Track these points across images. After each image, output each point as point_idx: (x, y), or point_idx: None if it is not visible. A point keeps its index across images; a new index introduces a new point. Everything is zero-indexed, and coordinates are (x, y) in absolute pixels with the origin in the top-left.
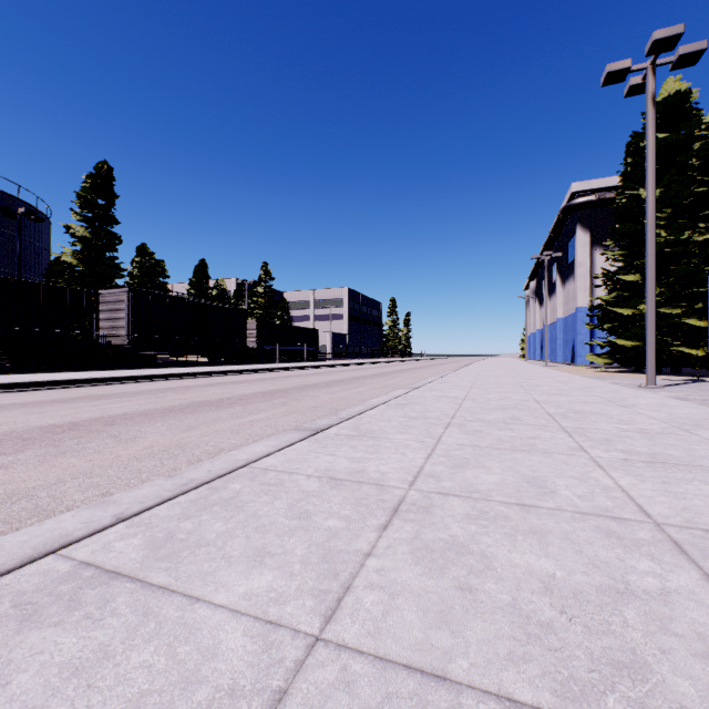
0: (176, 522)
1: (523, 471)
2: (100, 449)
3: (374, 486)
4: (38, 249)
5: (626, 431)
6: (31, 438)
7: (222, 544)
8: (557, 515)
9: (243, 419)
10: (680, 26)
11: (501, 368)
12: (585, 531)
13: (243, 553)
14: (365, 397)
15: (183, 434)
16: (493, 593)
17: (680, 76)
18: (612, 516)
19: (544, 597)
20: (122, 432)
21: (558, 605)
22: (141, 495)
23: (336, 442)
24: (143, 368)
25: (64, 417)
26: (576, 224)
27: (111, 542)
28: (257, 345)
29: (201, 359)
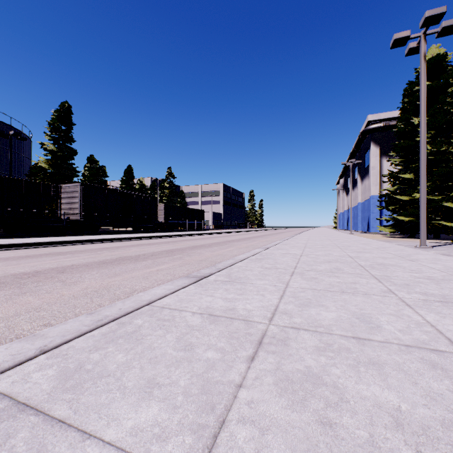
0: (87, 353)
1: (352, 309)
2: (50, 290)
3: (243, 322)
4: (23, 158)
5: (418, 278)
6: (5, 282)
7: (120, 375)
8: (387, 347)
9: (152, 268)
10: (444, 7)
11: (322, 235)
12: (413, 362)
13: (136, 384)
14: (234, 253)
15: (110, 279)
16: (351, 428)
17: (439, 45)
18: (430, 349)
19: (397, 433)
20: (68, 278)
21: (412, 443)
22: (64, 330)
23: (214, 286)
24: (90, 235)
25: (32, 267)
26: (370, 142)
27: (30, 372)
28: (164, 220)
29: (128, 229)
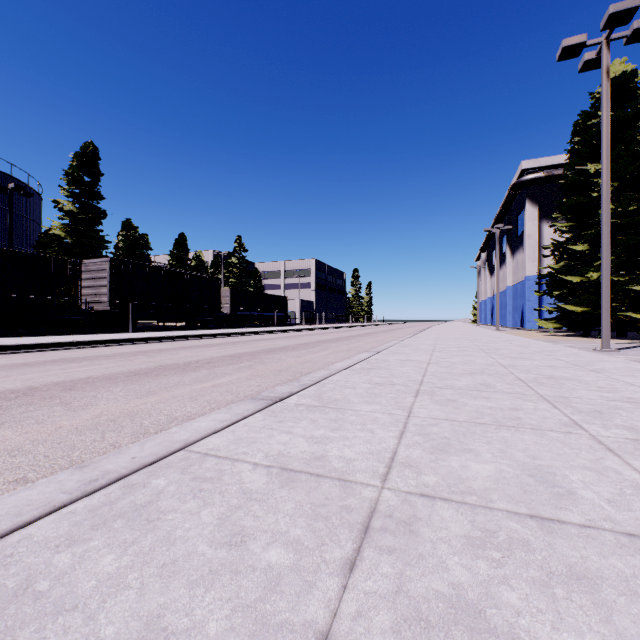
0: (50, 553)
1: (520, 457)
2: (43, 418)
3: (337, 483)
4: (29, 223)
5: (613, 400)
6: None
7: (95, 607)
8: (596, 539)
9: (205, 383)
10: None
11: (457, 332)
12: None
13: (121, 631)
14: (329, 360)
15: (138, 401)
16: None
17: (626, 59)
18: None
19: None
20: (76, 398)
21: None
22: (24, 501)
23: (294, 415)
24: (124, 332)
25: (26, 381)
26: (525, 199)
27: None
28: (231, 311)
29: (179, 324)
